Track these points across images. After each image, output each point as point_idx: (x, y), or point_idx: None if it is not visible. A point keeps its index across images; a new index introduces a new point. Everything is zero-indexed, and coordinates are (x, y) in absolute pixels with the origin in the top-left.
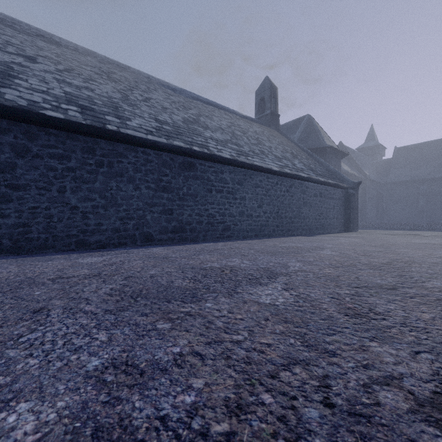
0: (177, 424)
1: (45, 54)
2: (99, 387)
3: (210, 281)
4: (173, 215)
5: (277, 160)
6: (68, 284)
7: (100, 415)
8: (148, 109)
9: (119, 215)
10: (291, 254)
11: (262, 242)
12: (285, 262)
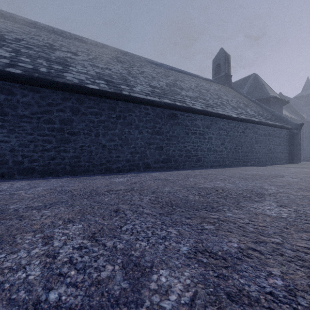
0: (286, 300)
1: (81, 50)
2: (202, 265)
3: (214, 197)
4: (163, 151)
5: (234, 109)
6: (119, 195)
7: (221, 285)
8: (144, 79)
9: (129, 150)
10: (260, 179)
11: (227, 170)
12: (260, 185)
